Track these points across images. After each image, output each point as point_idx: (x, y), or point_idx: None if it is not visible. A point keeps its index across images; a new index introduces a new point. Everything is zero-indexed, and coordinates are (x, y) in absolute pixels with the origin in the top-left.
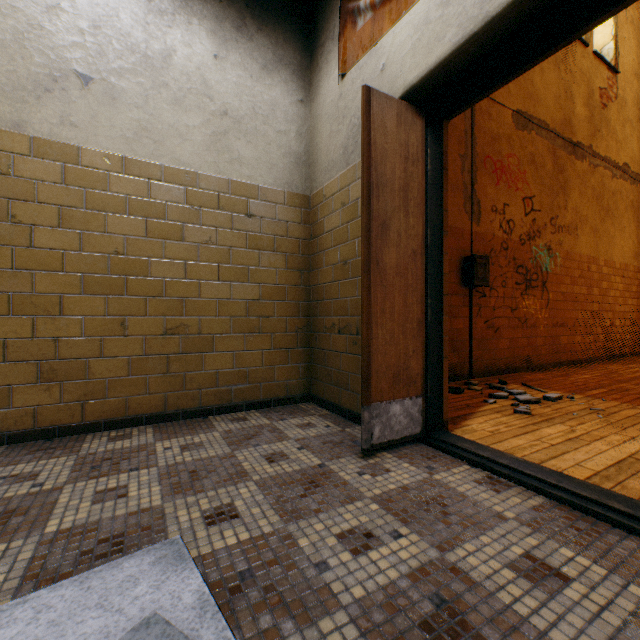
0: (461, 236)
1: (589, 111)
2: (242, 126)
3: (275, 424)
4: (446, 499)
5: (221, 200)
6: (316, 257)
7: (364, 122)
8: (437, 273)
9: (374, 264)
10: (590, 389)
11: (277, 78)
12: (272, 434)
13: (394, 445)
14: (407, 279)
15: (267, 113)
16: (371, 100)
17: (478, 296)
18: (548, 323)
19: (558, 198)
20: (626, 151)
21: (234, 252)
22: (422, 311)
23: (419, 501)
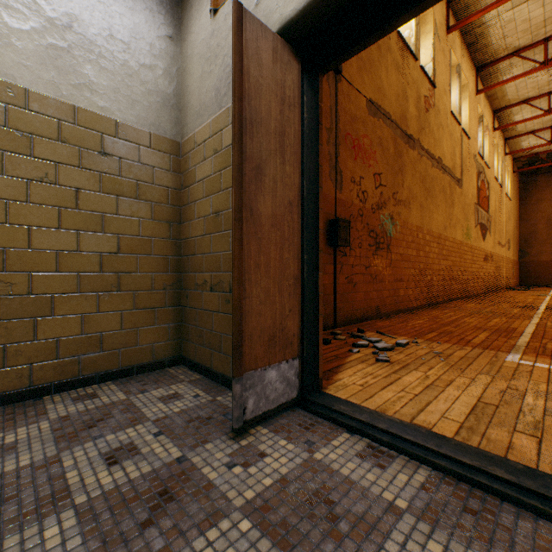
0: (327, 201)
1: (418, 112)
2: (94, 46)
3: (133, 399)
4: (331, 491)
5: (63, 130)
6: (187, 208)
7: (236, 43)
8: (313, 228)
9: (247, 212)
10: (426, 333)
11: (141, 4)
12: (125, 415)
13: (270, 414)
14: (284, 232)
15: (128, 40)
16: (244, 22)
17: (341, 255)
18: (391, 279)
19: (398, 177)
20: (440, 148)
21: (82, 195)
22: (299, 267)
23: (301, 501)
